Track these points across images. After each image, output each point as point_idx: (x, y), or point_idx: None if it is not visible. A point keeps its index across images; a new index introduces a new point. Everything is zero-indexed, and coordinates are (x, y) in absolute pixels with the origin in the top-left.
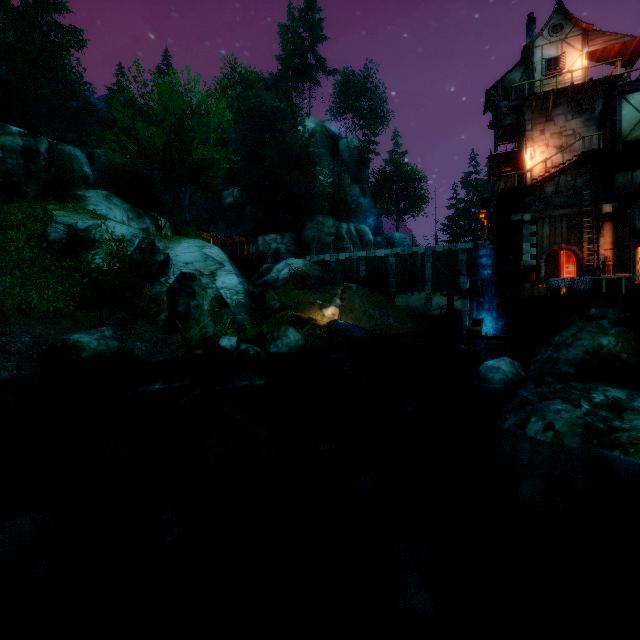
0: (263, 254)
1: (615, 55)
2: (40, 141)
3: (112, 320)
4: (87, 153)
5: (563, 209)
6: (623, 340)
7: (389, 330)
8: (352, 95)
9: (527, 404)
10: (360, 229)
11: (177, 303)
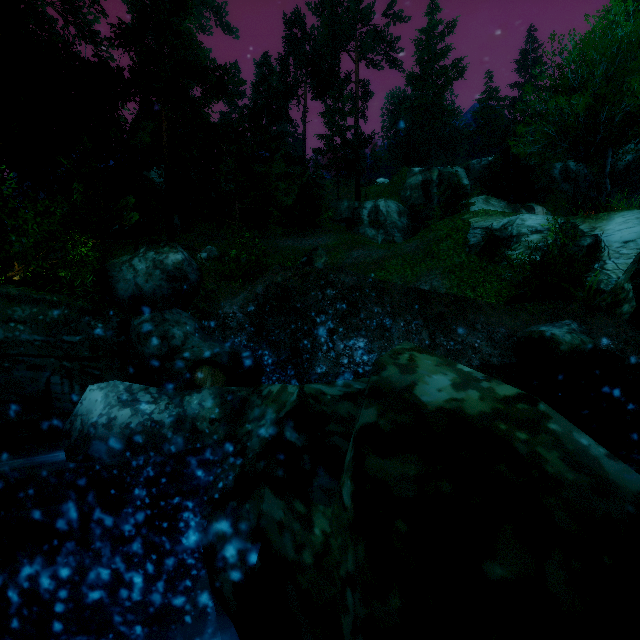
0: None
1: None
2: (432, 172)
3: (567, 313)
4: (463, 168)
5: None
6: None
7: None
8: None
9: None
10: None
11: None
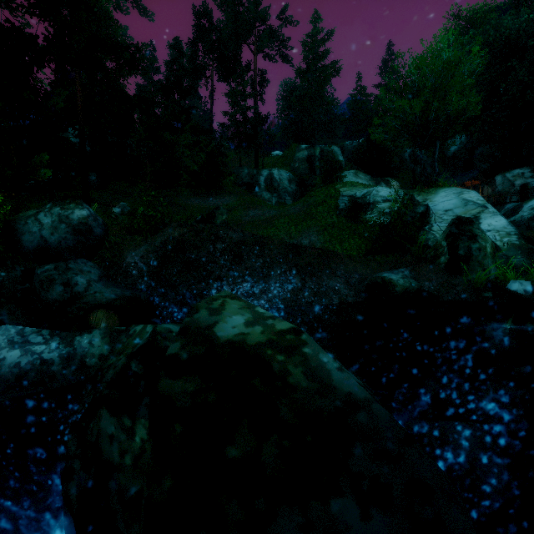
0: (505, 193)
1: None
2: (316, 149)
3: (403, 263)
4: (339, 147)
5: None
6: None
7: None
8: None
9: None
10: None
11: (457, 247)
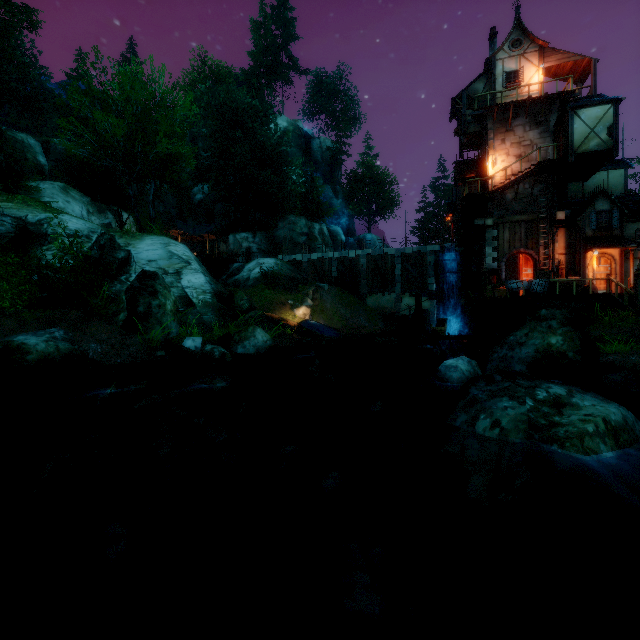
0: (234, 253)
1: (568, 72)
2: None
3: (64, 320)
4: (42, 142)
5: (522, 215)
6: (569, 339)
7: (360, 330)
8: (325, 96)
9: (477, 402)
10: (332, 230)
11: (137, 302)
